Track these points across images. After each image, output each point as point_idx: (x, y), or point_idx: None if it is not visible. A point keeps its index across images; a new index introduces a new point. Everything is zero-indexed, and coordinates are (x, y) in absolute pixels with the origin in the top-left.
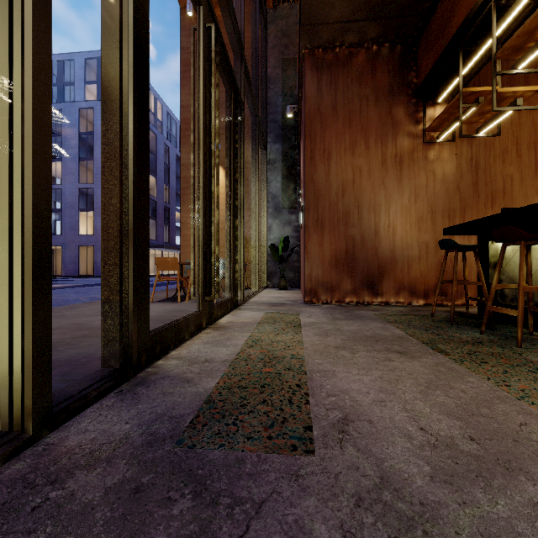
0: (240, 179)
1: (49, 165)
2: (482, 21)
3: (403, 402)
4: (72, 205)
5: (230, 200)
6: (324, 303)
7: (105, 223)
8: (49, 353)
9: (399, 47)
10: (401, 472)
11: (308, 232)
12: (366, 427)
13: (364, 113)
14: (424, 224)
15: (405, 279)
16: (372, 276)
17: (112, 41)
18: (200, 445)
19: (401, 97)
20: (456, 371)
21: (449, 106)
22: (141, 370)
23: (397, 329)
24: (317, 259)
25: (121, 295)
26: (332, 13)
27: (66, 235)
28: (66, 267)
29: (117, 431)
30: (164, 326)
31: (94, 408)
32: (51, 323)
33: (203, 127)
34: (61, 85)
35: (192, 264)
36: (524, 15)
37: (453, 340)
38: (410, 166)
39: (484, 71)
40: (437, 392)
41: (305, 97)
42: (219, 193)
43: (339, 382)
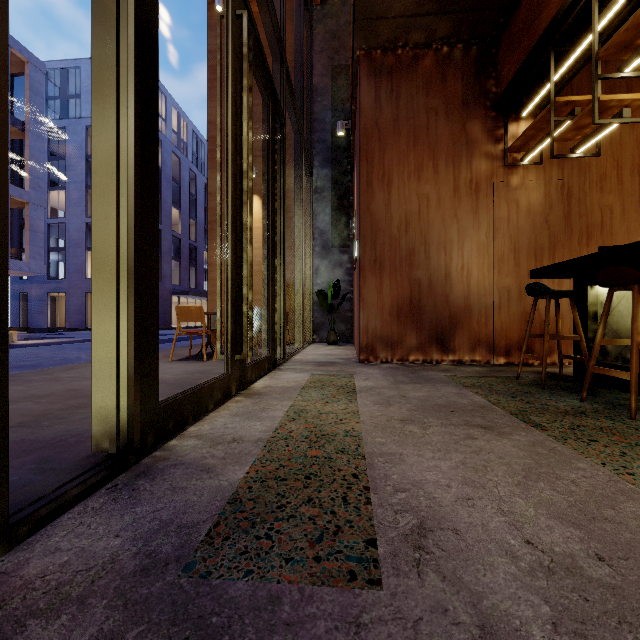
0: (281, 209)
1: (2, 172)
2: (579, 13)
3: (498, 499)
4: (78, 243)
5: (268, 235)
6: (384, 362)
7: (97, 258)
8: (2, 440)
9: (475, 49)
10: (509, 616)
11: (364, 275)
12: (451, 540)
13: (432, 129)
14: (505, 266)
15: (482, 332)
16: (442, 329)
17: (106, 15)
18: (218, 572)
19: (477, 109)
20: (560, 453)
21: (537, 120)
22: (147, 454)
23: (476, 395)
24: (375, 308)
25: (118, 355)
26: (393, 4)
27: (71, 279)
28: (71, 318)
29: (101, 550)
30: (179, 394)
31: (74, 512)
32: (6, 397)
33: (232, 140)
34: (65, 98)
35: (219, 314)
36: (631, 6)
37: (548, 410)
38: (488, 195)
39: (578, 78)
40: (540, 484)
41: (360, 110)
42: (255, 228)
43: (409, 470)
